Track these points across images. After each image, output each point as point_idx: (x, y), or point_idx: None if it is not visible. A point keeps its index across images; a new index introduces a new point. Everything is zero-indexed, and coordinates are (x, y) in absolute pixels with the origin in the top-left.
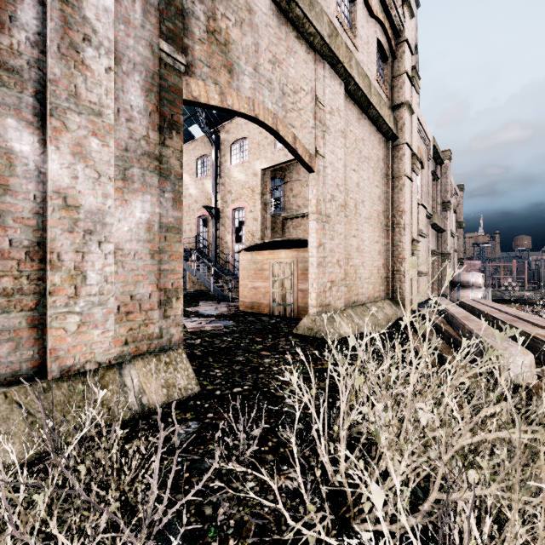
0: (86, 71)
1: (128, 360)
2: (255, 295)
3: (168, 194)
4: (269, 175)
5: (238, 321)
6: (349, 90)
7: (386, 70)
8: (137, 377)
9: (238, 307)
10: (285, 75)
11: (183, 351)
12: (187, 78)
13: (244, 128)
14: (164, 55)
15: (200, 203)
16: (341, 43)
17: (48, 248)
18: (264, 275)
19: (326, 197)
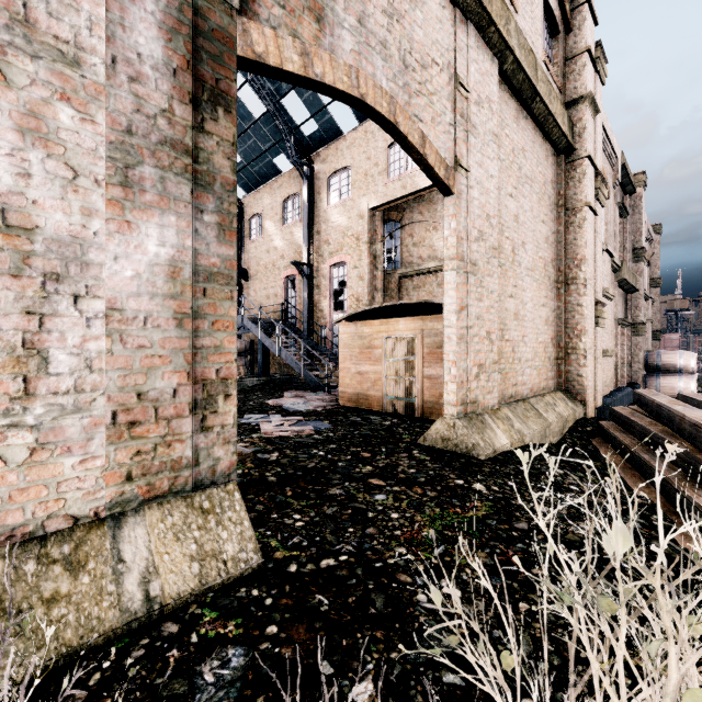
0: None
1: (132, 509)
2: (360, 384)
3: (209, 216)
4: (380, 217)
5: (336, 422)
6: (505, 72)
7: (556, 48)
8: (146, 542)
9: (337, 400)
10: (408, 37)
11: (236, 487)
12: (245, 21)
13: (346, 153)
14: None
15: (288, 258)
16: None
17: None
18: (373, 355)
19: (471, 233)
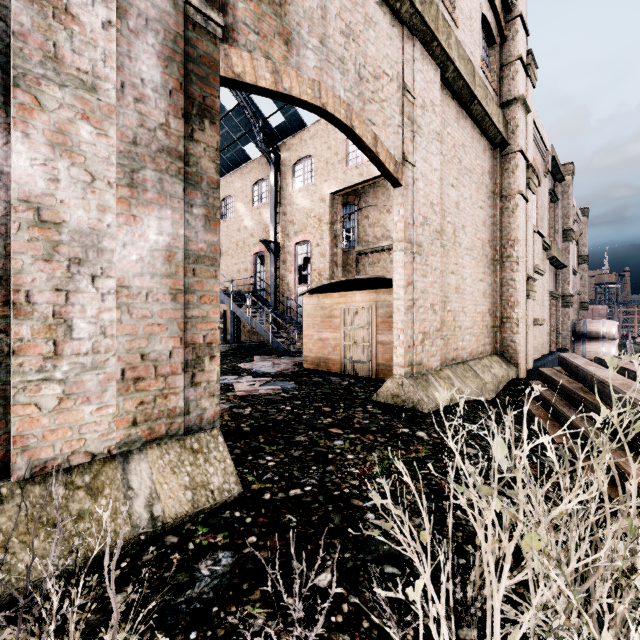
0: (72, 23)
1: (137, 448)
2: (322, 349)
3: (197, 209)
4: (340, 201)
5: (301, 382)
6: (447, 79)
7: (492, 56)
8: (149, 474)
9: (302, 364)
10: (363, 53)
11: (219, 432)
12: (226, 47)
13: (309, 143)
14: (192, 11)
15: (257, 236)
16: (437, 14)
17: (11, 284)
18: (334, 323)
19: (417, 219)
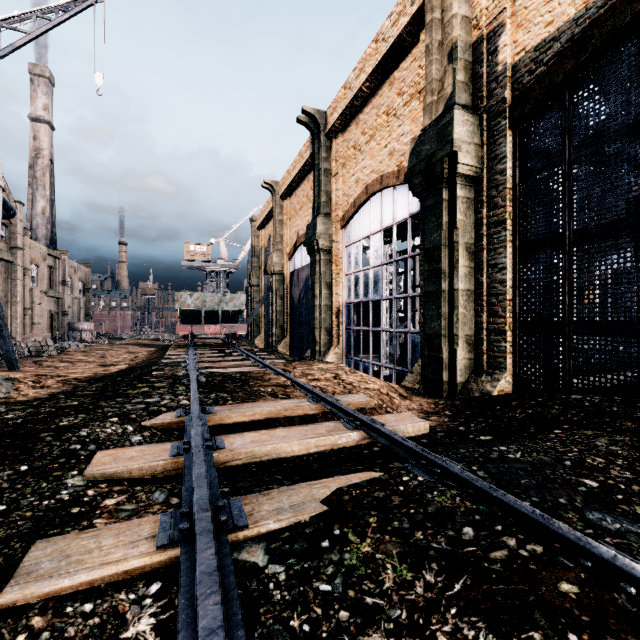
0: None
1: None
2: None
3: None
4: None
5: None
6: None
7: (7, 231)
8: None
9: None
10: None
11: None
12: None
13: None
14: None
15: None
16: None
17: None
18: None
19: None
